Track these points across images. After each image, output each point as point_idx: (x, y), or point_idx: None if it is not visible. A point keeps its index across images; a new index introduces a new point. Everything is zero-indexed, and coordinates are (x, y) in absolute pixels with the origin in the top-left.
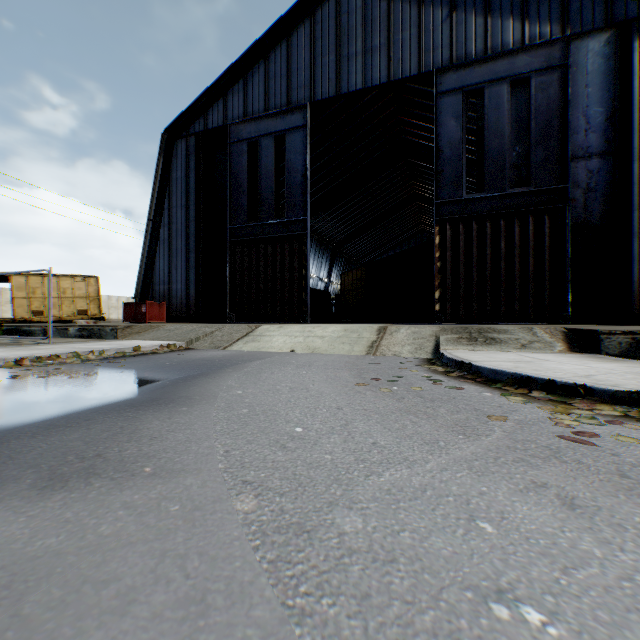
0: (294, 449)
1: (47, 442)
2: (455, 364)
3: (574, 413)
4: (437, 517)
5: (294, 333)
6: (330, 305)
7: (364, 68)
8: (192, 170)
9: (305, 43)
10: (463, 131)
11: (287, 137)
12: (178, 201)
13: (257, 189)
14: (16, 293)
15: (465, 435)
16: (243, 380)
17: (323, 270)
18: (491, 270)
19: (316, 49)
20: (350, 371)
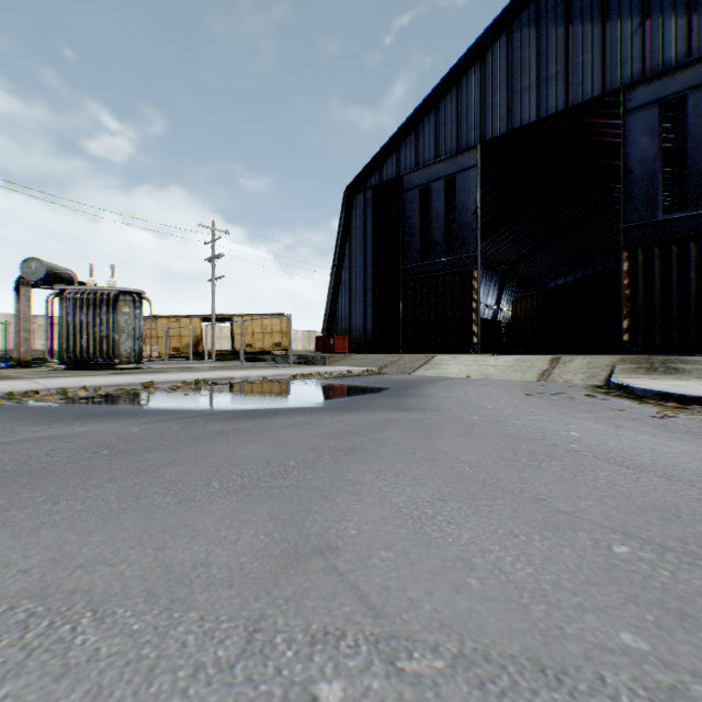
0: (489, 410)
1: (375, 403)
2: (616, 387)
3: (680, 411)
4: (552, 424)
5: (468, 362)
6: (499, 335)
7: (538, 99)
8: (369, 219)
9: (475, 87)
10: (657, 147)
11: (457, 179)
12: (357, 247)
13: (427, 230)
14: (235, 330)
15: (587, 413)
16: (442, 390)
17: (491, 296)
18: (695, 295)
19: (486, 90)
20: (520, 389)
